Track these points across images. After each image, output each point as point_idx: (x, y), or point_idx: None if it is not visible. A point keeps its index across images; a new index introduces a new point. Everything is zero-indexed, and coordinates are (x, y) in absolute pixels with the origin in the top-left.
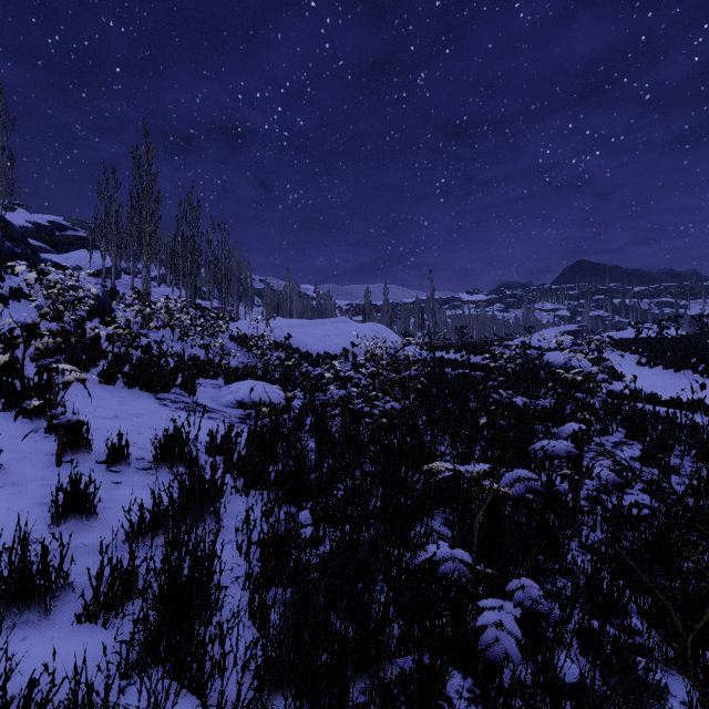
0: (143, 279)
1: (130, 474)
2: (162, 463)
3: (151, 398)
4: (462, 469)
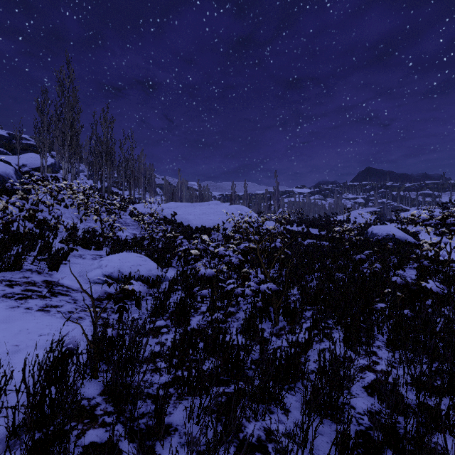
0: (65, 171)
1: None
2: None
3: None
4: None
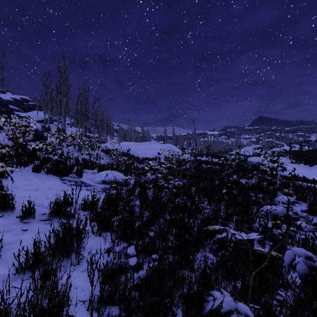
0: (62, 123)
1: (34, 224)
2: (54, 217)
3: (58, 179)
4: (239, 237)
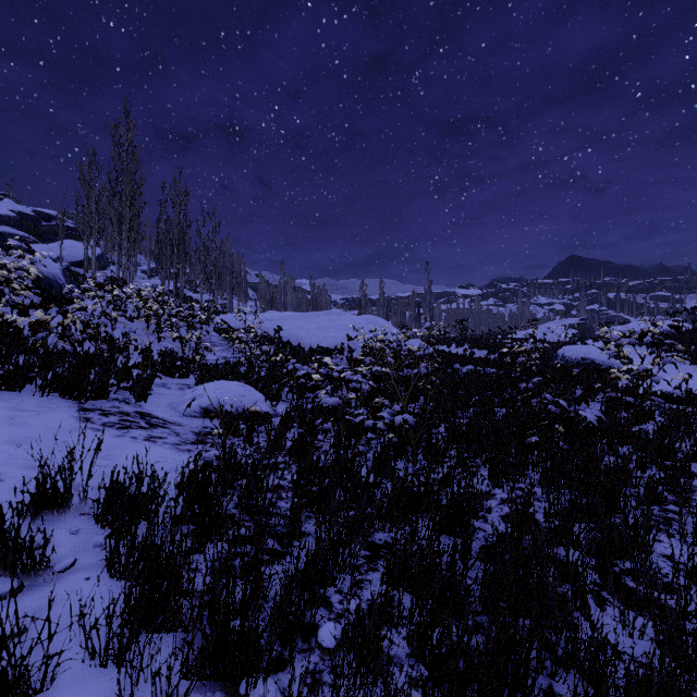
0: (123, 268)
1: None
2: None
3: (71, 409)
4: None
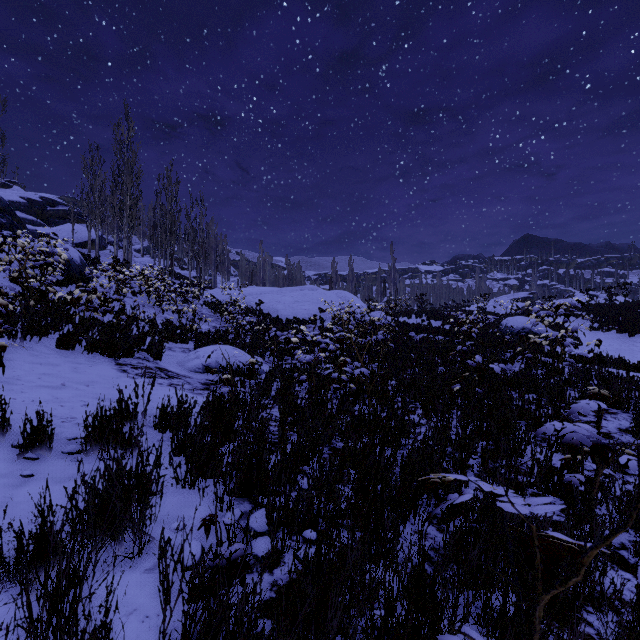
0: (124, 249)
1: (50, 461)
2: (94, 445)
3: (110, 363)
4: (509, 509)
